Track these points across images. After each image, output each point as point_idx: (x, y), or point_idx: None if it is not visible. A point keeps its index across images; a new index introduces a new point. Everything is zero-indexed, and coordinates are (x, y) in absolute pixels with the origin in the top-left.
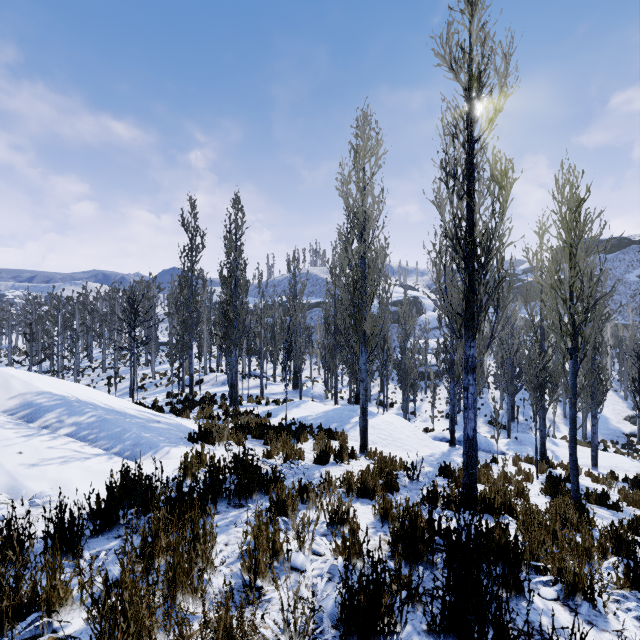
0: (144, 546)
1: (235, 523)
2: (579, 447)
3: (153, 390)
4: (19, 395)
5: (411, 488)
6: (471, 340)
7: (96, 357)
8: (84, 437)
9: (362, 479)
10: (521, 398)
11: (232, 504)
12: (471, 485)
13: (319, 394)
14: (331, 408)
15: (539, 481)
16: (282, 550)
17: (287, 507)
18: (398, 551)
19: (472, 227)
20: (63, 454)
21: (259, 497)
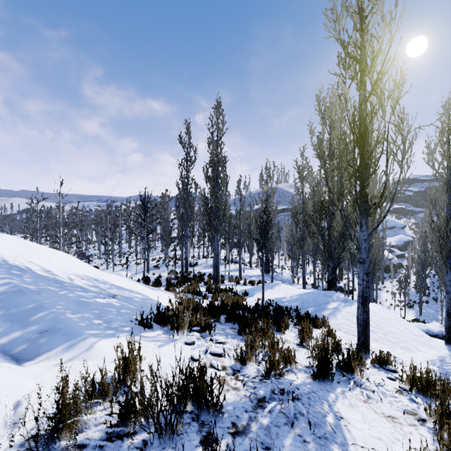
0: None
1: None
2: None
3: (163, 269)
4: None
5: None
6: None
7: (133, 246)
8: None
9: None
10: None
11: None
12: None
13: (287, 278)
14: (304, 292)
15: None
16: None
17: None
18: None
19: None
20: None
21: None
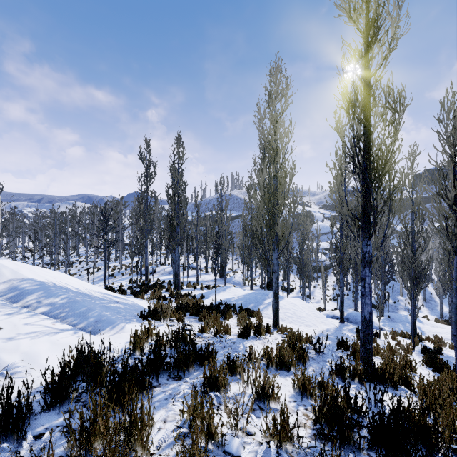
0: (80, 434)
1: (173, 397)
2: (439, 324)
3: (120, 277)
4: (7, 281)
5: (318, 360)
6: (368, 239)
7: (81, 254)
8: (57, 315)
9: (280, 354)
10: (390, 286)
11: (172, 376)
12: (368, 358)
13: (239, 281)
14: (249, 292)
15: (416, 353)
16: (216, 434)
17: (219, 383)
18: (335, 446)
19: (368, 147)
20: (36, 329)
21: (195, 370)
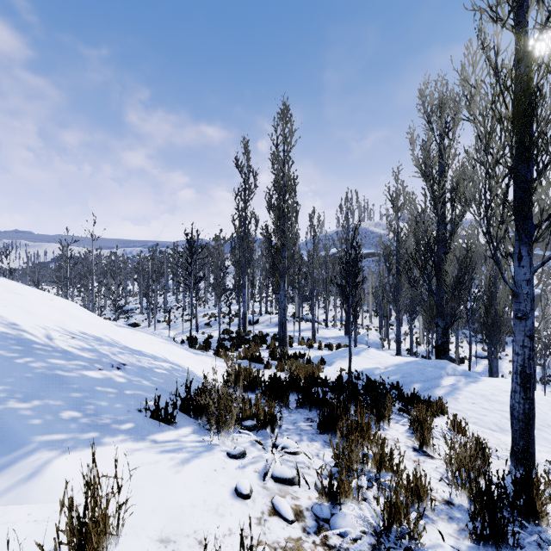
0: None
1: None
2: None
3: (216, 327)
4: None
5: None
6: None
7: (181, 299)
8: None
9: None
10: None
11: None
12: None
13: (374, 342)
14: (404, 360)
15: None
16: None
17: None
18: None
19: None
20: None
21: None
